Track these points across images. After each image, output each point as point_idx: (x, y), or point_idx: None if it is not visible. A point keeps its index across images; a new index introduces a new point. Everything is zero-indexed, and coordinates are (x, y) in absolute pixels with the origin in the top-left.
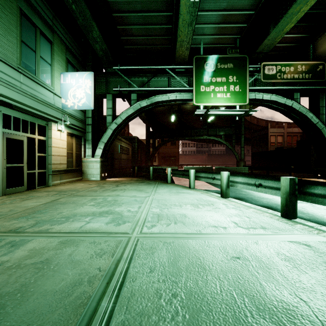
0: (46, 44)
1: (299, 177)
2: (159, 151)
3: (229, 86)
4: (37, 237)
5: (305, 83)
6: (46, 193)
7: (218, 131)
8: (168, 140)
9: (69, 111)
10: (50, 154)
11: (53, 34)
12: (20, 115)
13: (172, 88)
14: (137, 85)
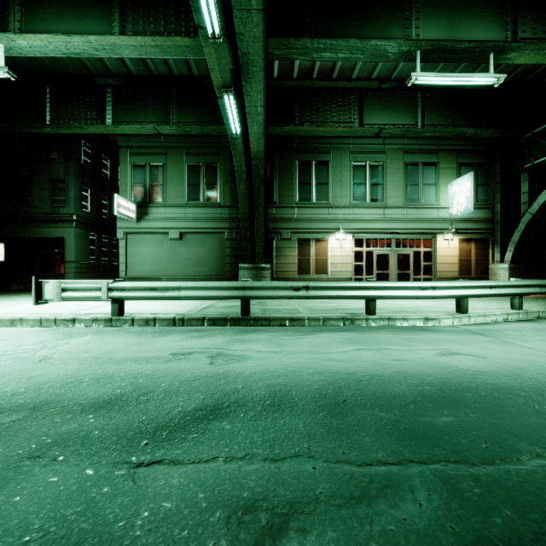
0: (430, 170)
1: None
2: None
3: None
4: None
5: None
6: None
7: None
8: None
9: (460, 217)
10: (435, 263)
11: (439, 154)
12: (407, 237)
13: None
14: None
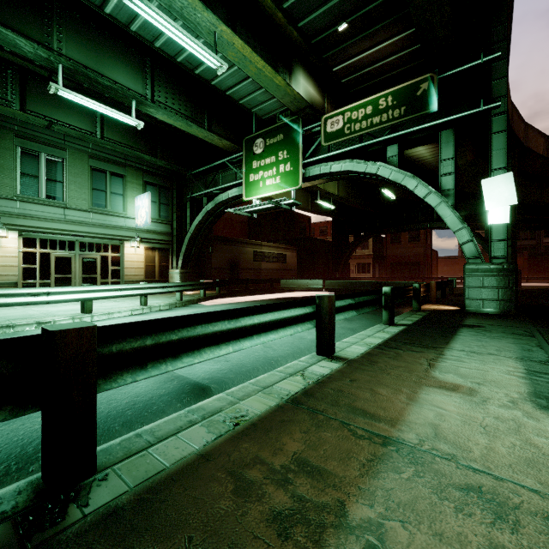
0: (118, 180)
1: (452, 304)
2: (385, 254)
3: (279, 166)
4: None
5: (421, 118)
6: None
7: None
8: (363, 237)
9: (146, 228)
10: (123, 267)
11: (126, 168)
12: (94, 241)
13: (229, 184)
14: (211, 186)
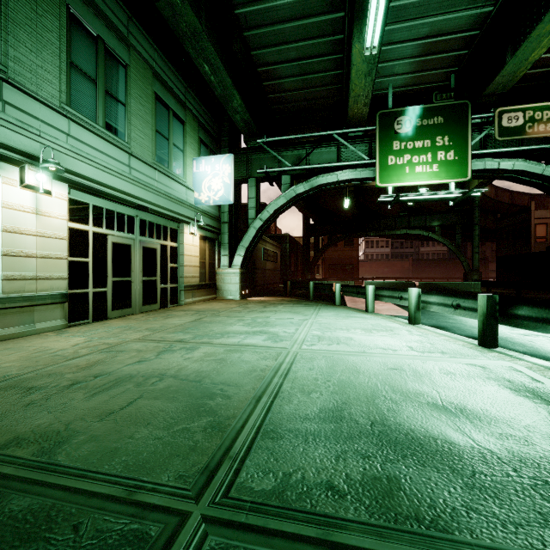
0: (178, 126)
1: None
2: (324, 256)
3: (437, 153)
4: (203, 346)
5: None
6: (183, 313)
7: (428, 219)
8: (339, 238)
9: (201, 208)
10: (182, 265)
11: (185, 111)
12: (154, 219)
13: (343, 163)
14: (291, 162)
